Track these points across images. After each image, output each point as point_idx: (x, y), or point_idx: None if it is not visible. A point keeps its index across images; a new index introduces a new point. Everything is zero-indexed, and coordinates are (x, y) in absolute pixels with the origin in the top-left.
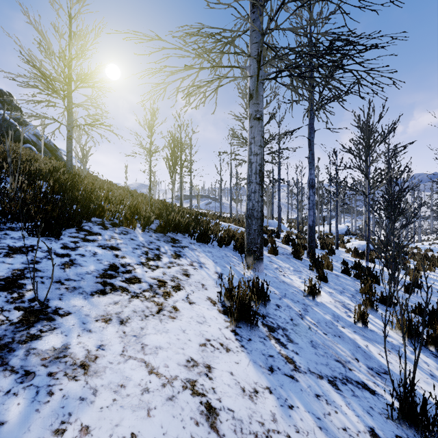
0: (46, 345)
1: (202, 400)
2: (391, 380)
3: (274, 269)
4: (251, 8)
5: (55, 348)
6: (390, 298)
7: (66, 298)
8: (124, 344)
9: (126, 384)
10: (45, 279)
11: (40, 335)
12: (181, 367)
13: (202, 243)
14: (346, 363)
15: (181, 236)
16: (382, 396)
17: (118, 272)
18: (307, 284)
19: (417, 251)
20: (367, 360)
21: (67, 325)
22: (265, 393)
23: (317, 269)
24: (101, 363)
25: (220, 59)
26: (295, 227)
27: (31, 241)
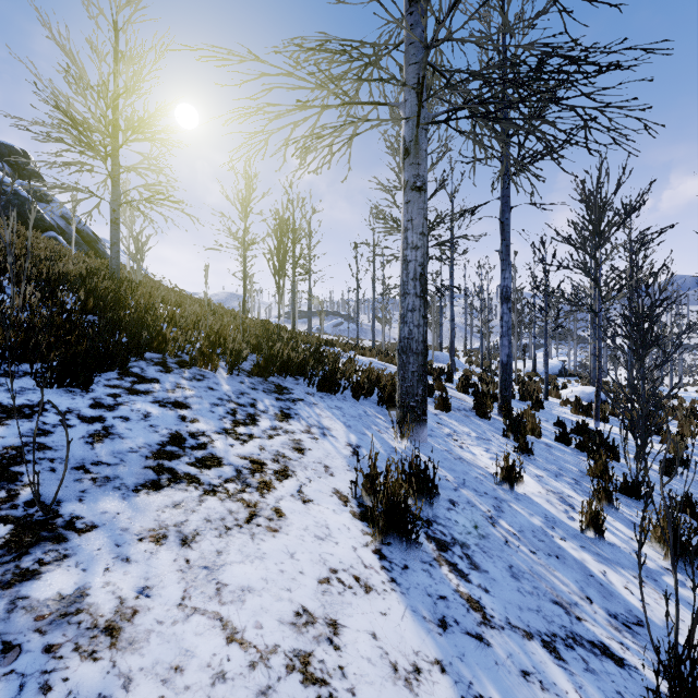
0: (46, 589)
1: (322, 693)
2: (651, 641)
3: (444, 437)
4: (407, 6)
5: (63, 596)
6: (639, 485)
7: (91, 498)
8: (187, 584)
9: (186, 664)
10: (58, 463)
11: (38, 571)
12: (284, 628)
13: (327, 393)
14: (571, 607)
15: (291, 381)
16: (637, 670)
17: (183, 447)
18: (500, 462)
19: (679, 403)
20: (606, 600)
21: (88, 549)
22: (434, 672)
23: (516, 436)
24: (143, 622)
25: (355, 92)
26: (478, 363)
27: (40, 395)
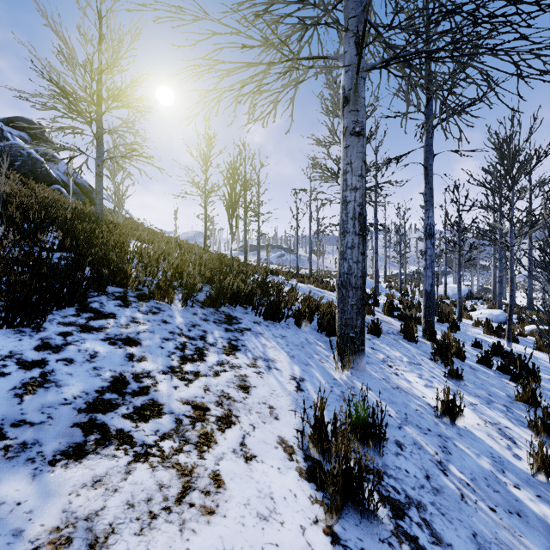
0: None
1: None
2: None
3: (380, 364)
4: None
5: None
6: None
7: None
8: None
9: None
10: None
11: None
12: None
13: (272, 321)
14: None
15: (240, 311)
16: None
17: (124, 393)
18: (434, 389)
19: None
20: None
21: None
22: None
23: (444, 360)
24: None
25: (297, 54)
26: (397, 288)
27: None
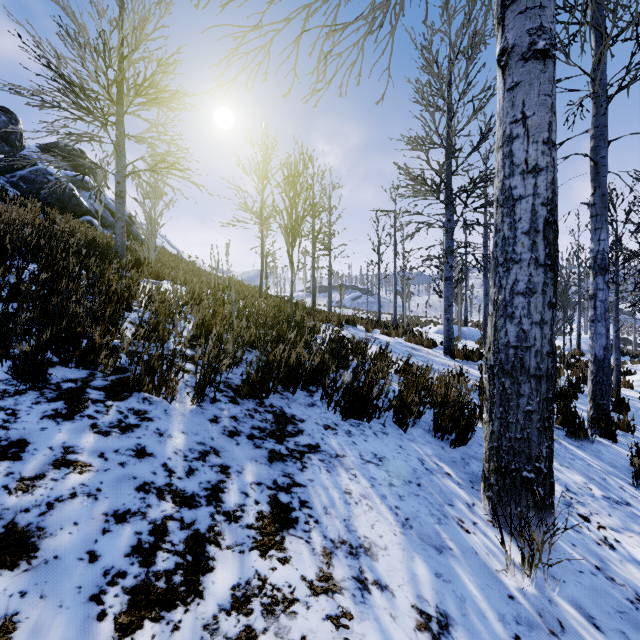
0: None
1: None
2: None
3: (565, 514)
4: None
5: None
6: None
7: None
8: None
9: None
10: None
11: None
12: None
13: (356, 419)
14: None
15: (302, 400)
16: None
17: None
18: None
19: None
20: None
21: None
22: None
23: None
24: None
25: None
26: None
27: None
